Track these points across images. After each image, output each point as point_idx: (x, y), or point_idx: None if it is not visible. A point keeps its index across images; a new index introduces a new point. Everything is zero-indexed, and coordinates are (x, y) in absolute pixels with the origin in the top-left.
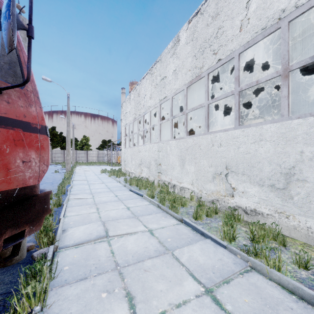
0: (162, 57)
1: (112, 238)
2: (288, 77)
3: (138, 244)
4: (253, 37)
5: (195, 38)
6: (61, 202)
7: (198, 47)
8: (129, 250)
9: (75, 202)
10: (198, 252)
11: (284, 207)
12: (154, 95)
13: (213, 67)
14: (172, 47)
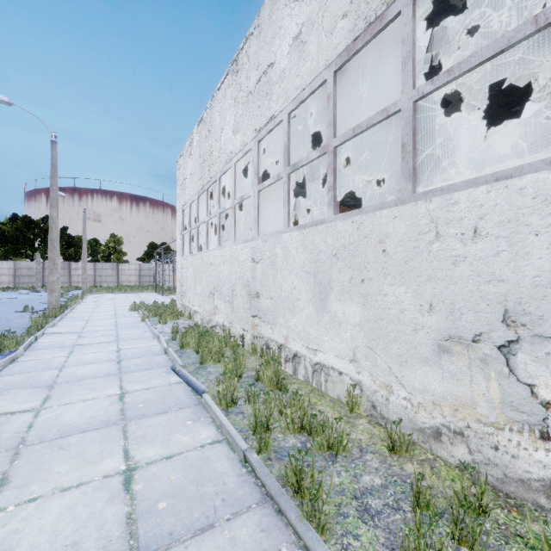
0: (263, 16)
1: None
2: None
3: None
4: None
5: None
6: None
7: None
8: None
9: None
10: None
11: None
12: (243, 123)
13: None
14: None
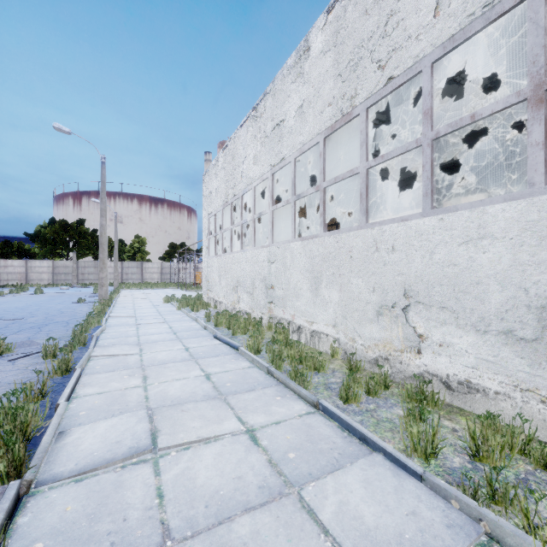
0: (276, 83)
1: (165, 453)
2: (545, 103)
3: (222, 469)
4: (465, 24)
5: (340, 41)
6: (70, 365)
7: (347, 58)
8: (201, 487)
9: (103, 364)
10: (359, 492)
11: (537, 379)
12: (262, 158)
13: (377, 94)
14: (296, 63)
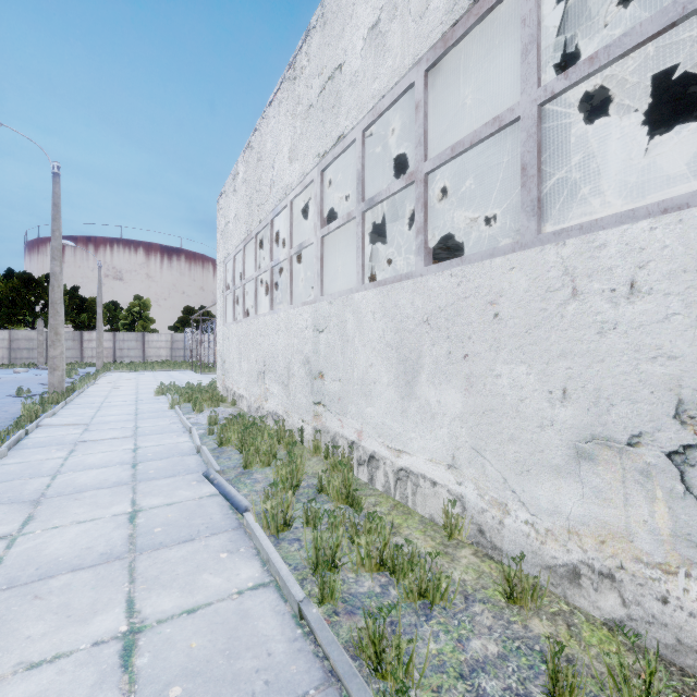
0: (328, 2)
1: None
2: None
3: None
4: None
5: None
6: None
7: None
8: None
9: None
10: None
11: None
12: (303, 146)
13: None
14: None
